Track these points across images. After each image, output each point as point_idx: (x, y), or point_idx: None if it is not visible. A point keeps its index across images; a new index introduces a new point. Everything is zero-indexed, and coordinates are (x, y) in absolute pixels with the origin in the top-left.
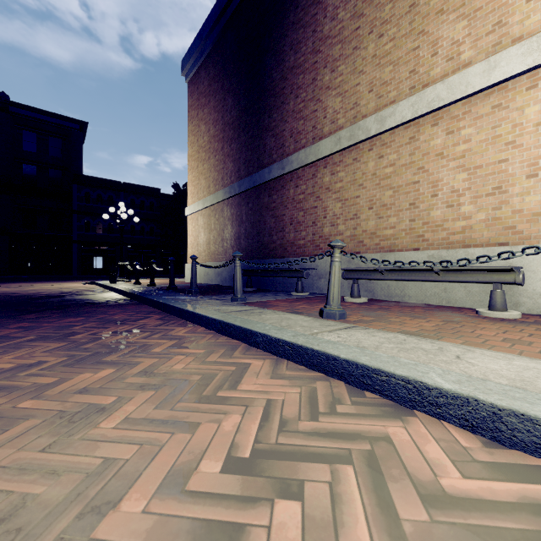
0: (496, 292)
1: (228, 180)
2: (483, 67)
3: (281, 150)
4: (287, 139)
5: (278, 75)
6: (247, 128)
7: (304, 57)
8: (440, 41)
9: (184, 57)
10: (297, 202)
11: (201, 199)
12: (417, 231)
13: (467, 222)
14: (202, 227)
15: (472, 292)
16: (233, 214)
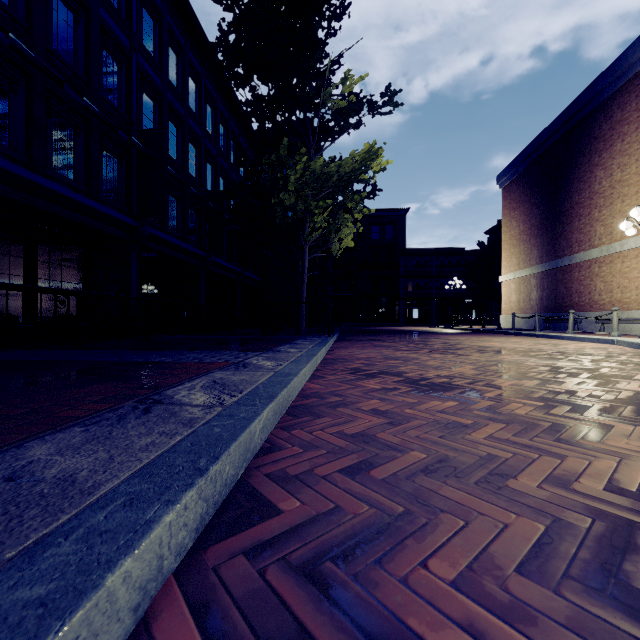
0: None
1: (534, 262)
2: None
3: (569, 249)
4: (573, 244)
5: (568, 205)
6: (547, 231)
7: (583, 199)
8: None
9: (499, 175)
10: (580, 281)
11: (512, 271)
12: (638, 300)
13: None
14: (513, 291)
15: None
16: (537, 284)
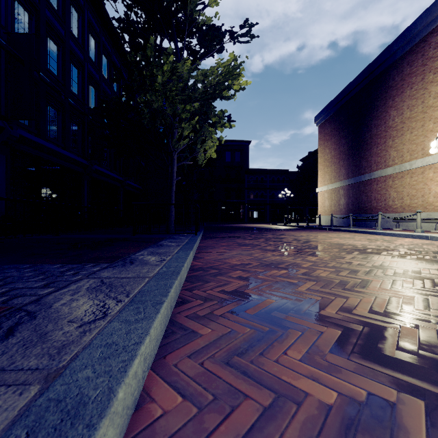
0: (436, 225)
1: (342, 177)
2: None
3: (369, 168)
4: (373, 164)
5: (368, 136)
6: (352, 156)
7: (380, 132)
8: (431, 141)
9: (316, 116)
10: (377, 191)
11: (326, 184)
12: (424, 205)
13: None
14: (326, 198)
15: None
16: (345, 193)
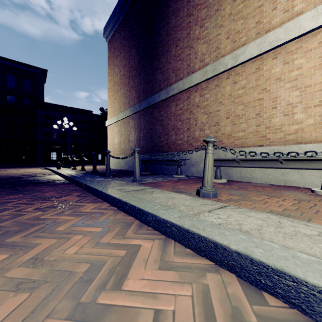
0: None
1: (132, 103)
2: (313, 13)
3: (166, 82)
4: (170, 74)
5: (164, 33)
6: (144, 69)
7: (182, 19)
8: None
9: (105, 26)
10: (177, 115)
11: (115, 115)
12: (261, 133)
13: (299, 126)
14: (116, 133)
15: (304, 175)
16: (135, 124)
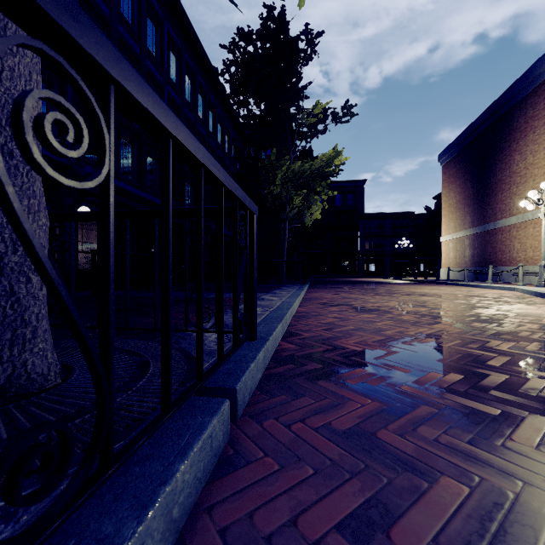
0: None
1: (467, 226)
2: None
3: (494, 216)
4: (497, 212)
5: (493, 181)
6: (477, 202)
7: (505, 177)
8: None
9: (440, 154)
10: (502, 242)
11: (451, 233)
12: None
13: None
14: (451, 249)
15: None
16: (470, 243)
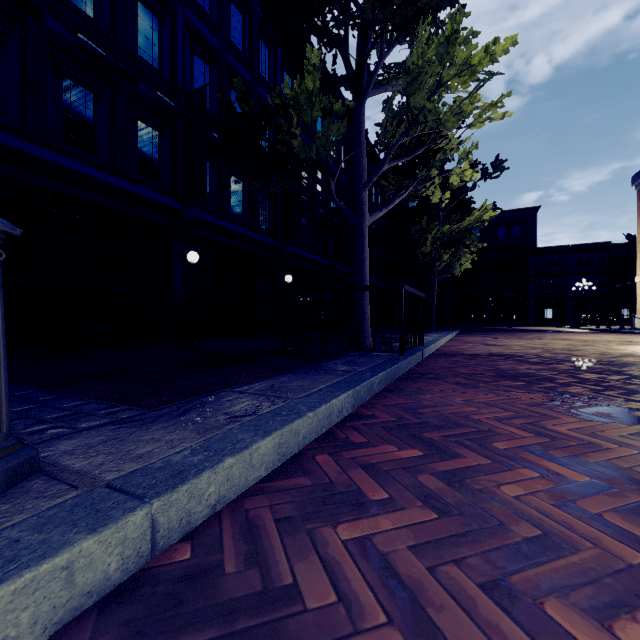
0: None
1: None
2: None
3: None
4: None
5: None
6: None
7: None
8: None
9: (633, 177)
10: None
11: None
12: None
13: None
14: None
15: None
16: None
